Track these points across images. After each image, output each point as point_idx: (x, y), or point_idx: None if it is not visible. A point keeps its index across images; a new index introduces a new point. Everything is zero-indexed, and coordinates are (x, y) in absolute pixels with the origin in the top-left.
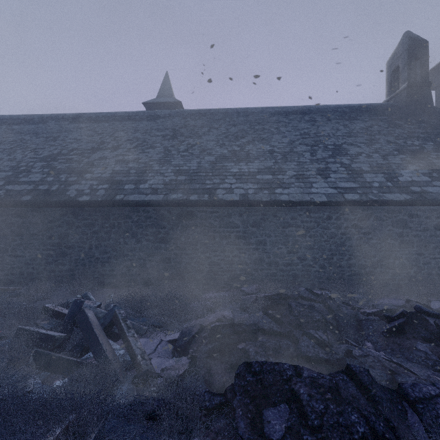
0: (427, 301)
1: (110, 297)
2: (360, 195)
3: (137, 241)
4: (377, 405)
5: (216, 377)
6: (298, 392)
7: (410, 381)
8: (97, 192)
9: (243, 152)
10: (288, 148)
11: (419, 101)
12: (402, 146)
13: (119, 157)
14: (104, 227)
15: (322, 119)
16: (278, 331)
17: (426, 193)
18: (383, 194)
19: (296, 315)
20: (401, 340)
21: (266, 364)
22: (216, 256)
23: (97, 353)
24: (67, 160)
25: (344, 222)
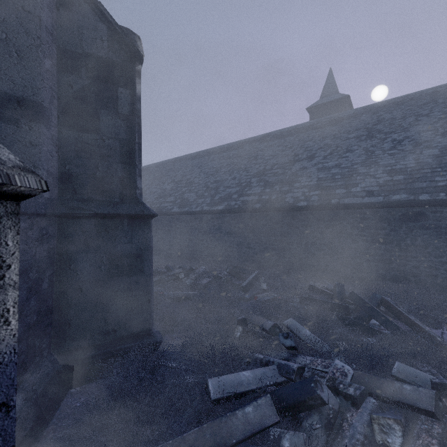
0: None
1: None
2: None
3: (353, 241)
4: None
5: None
6: None
7: None
8: (311, 198)
9: None
10: None
11: None
12: None
13: (318, 165)
14: (319, 228)
15: None
16: None
17: None
18: None
19: None
20: None
21: None
22: None
23: (388, 326)
24: (274, 174)
25: None
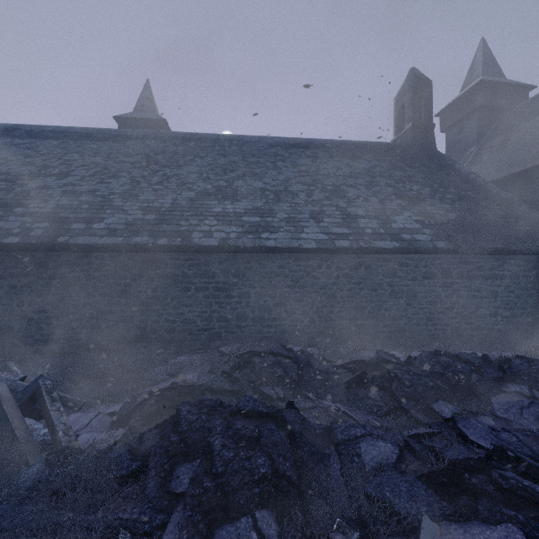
0: (411, 352)
1: (44, 368)
2: (351, 242)
3: (88, 296)
4: (298, 450)
5: (146, 443)
6: (212, 443)
7: (343, 426)
8: (32, 232)
9: (230, 189)
10: (282, 187)
11: (423, 143)
12: (400, 191)
13: (67, 187)
14: (41, 278)
15: (324, 156)
16: (229, 390)
17: (415, 241)
18: (374, 241)
19: (258, 372)
20: (359, 390)
21: (196, 422)
22: (191, 311)
23: (3, 434)
24: None
25: (335, 271)
